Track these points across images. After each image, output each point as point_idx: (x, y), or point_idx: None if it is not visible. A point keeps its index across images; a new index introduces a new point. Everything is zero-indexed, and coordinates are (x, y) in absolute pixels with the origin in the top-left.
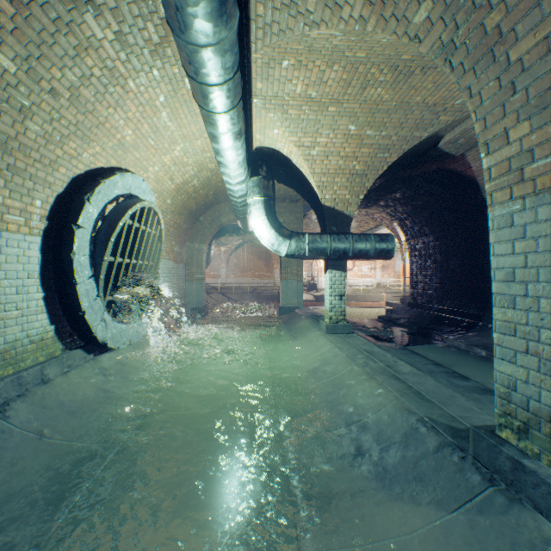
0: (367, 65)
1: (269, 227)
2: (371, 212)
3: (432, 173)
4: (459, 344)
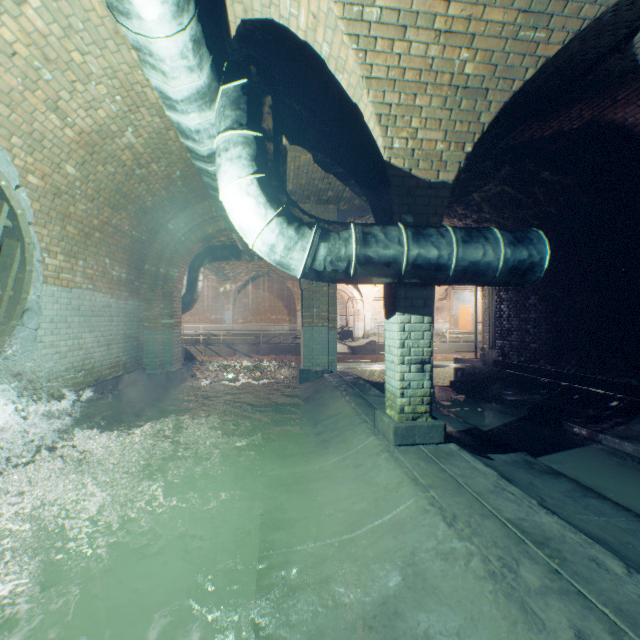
0: None
1: (262, 203)
2: None
3: (571, 135)
4: (637, 451)
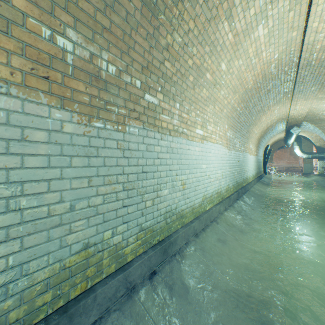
0: None
1: (299, 152)
2: None
3: None
4: None
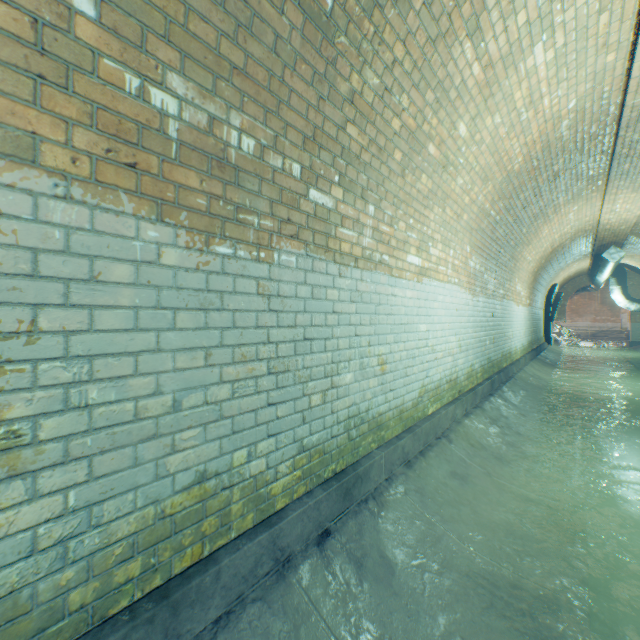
0: None
1: (622, 299)
2: None
3: None
4: None
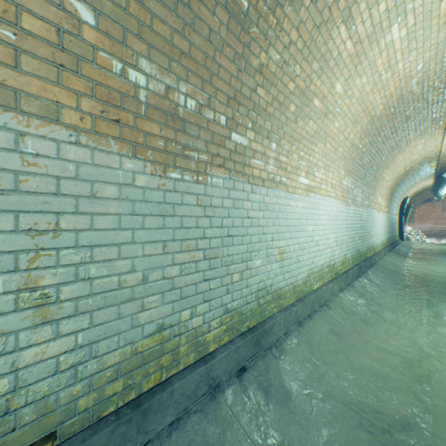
0: None
1: None
2: None
3: None
4: None
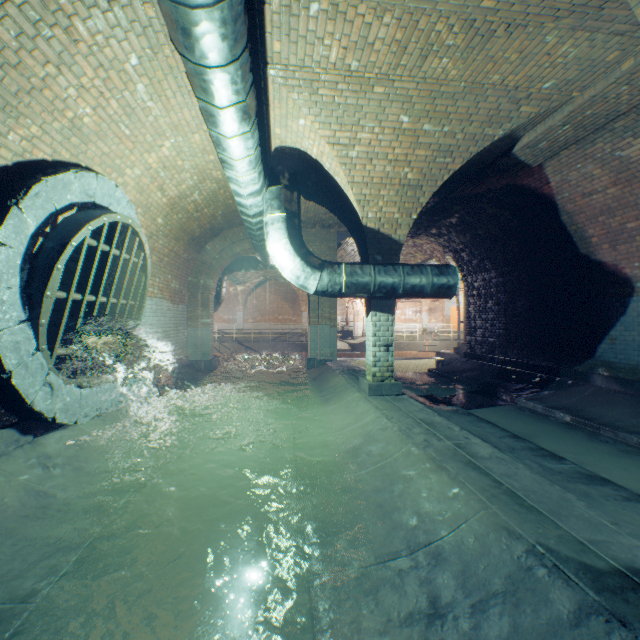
0: (431, 16)
1: (292, 254)
2: (420, 242)
3: (499, 191)
4: (534, 406)
